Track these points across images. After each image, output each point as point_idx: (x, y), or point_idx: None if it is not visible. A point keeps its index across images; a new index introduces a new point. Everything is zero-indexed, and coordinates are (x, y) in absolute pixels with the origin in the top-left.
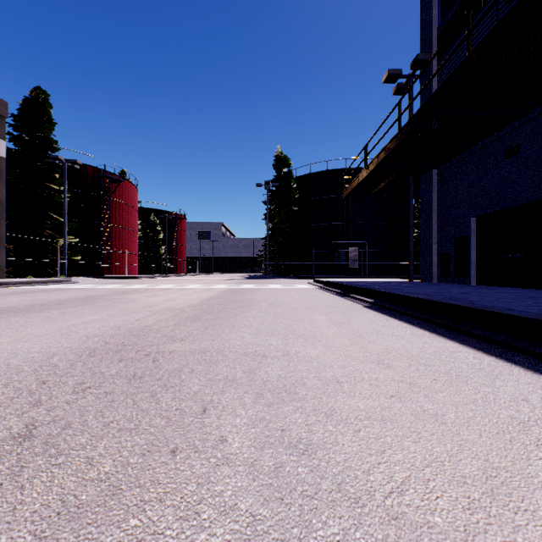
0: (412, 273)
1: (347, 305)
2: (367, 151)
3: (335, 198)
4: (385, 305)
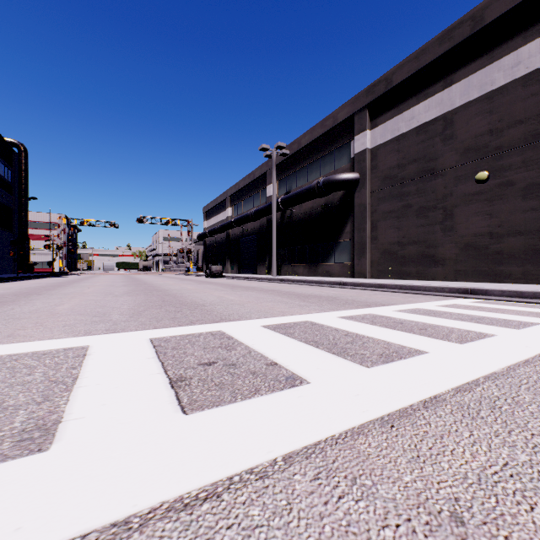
0: None
1: None
2: None
3: None
4: None
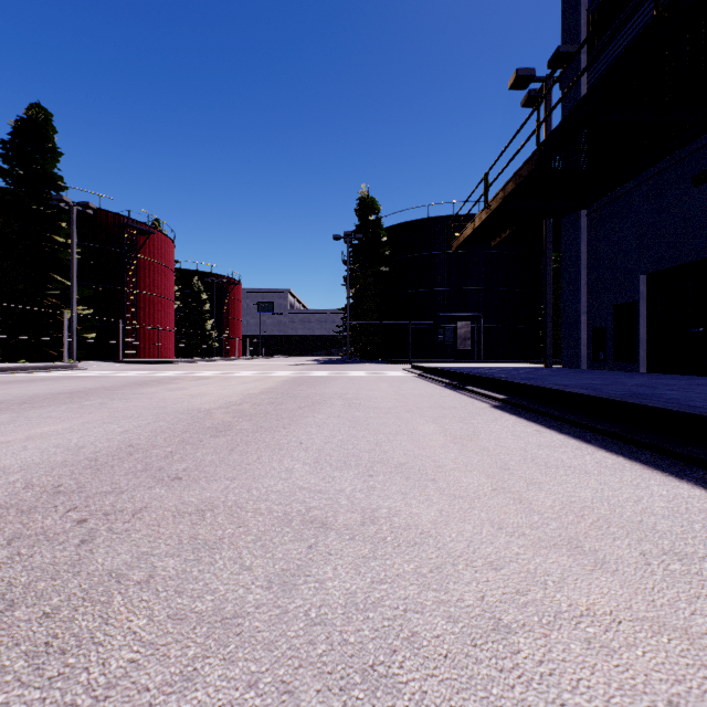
0: (549, 356)
1: (466, 404)
2: (487, 182)
3: (439, 255)
4: (527, 405)
